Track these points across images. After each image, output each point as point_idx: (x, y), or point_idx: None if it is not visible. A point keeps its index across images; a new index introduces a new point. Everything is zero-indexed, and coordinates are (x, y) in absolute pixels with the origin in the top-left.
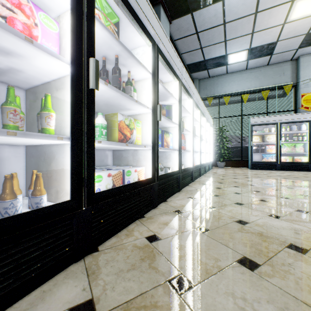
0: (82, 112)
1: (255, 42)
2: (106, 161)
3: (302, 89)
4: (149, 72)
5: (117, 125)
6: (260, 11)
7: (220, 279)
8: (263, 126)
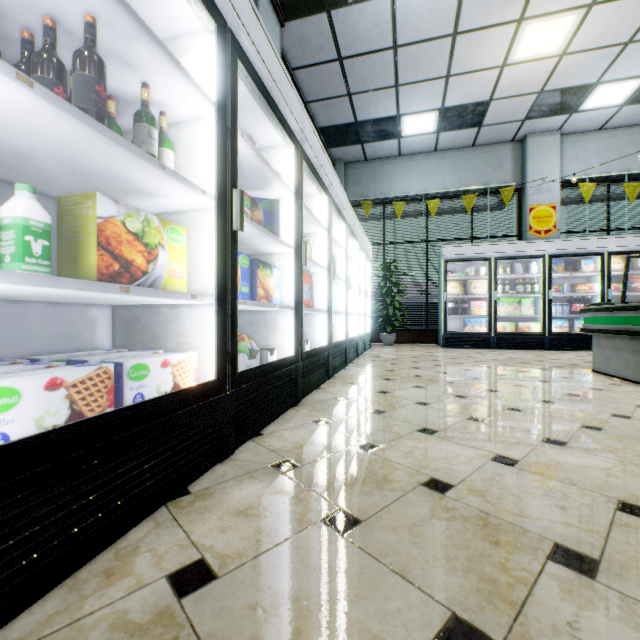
0: None
1: (452, 96)
2: (88, 337)
3: (531, 197)
4: (210, 98)
5: (94, 230)
6: (462, 33)
7: None
8: (465, 263)
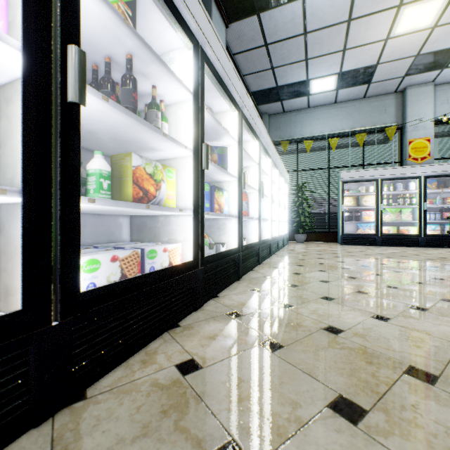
0: (51, 145)
1: (347, 64)
2: (118, 234)
3: (410, 133)
4: (189, 90)
5: (130, 174)
6: (354, 19)
7: (301, 446)
8: (358, 183)
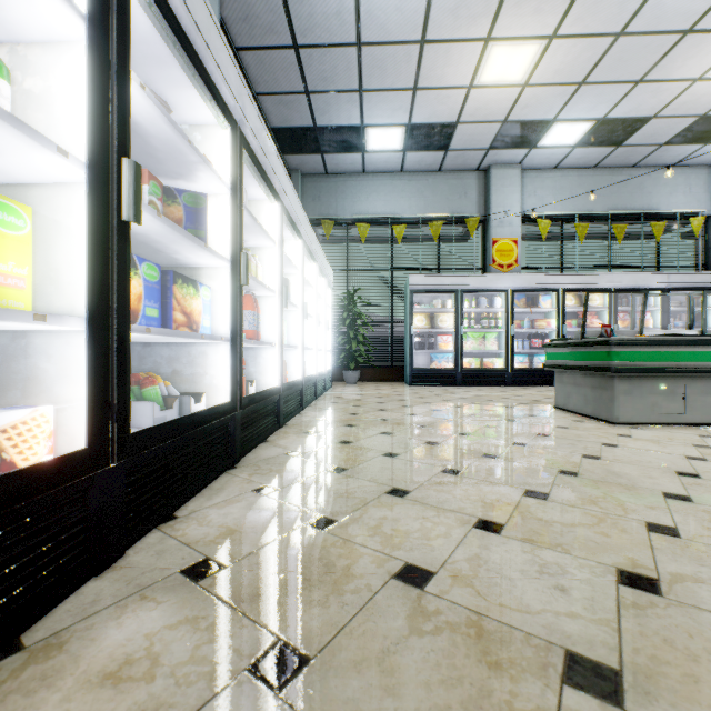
0: None
1: (419, 113)
2: None
3: (495, 230)
4: (77, 7)
5: None
6: (430, 42)
7: None
8: (432, 294)
